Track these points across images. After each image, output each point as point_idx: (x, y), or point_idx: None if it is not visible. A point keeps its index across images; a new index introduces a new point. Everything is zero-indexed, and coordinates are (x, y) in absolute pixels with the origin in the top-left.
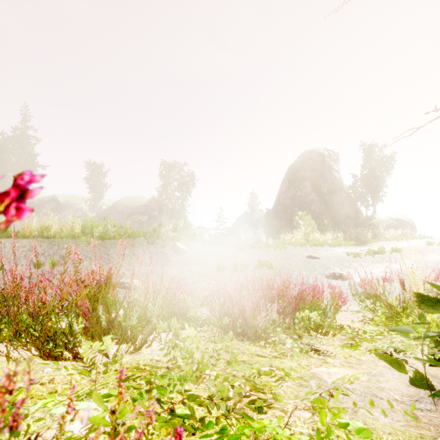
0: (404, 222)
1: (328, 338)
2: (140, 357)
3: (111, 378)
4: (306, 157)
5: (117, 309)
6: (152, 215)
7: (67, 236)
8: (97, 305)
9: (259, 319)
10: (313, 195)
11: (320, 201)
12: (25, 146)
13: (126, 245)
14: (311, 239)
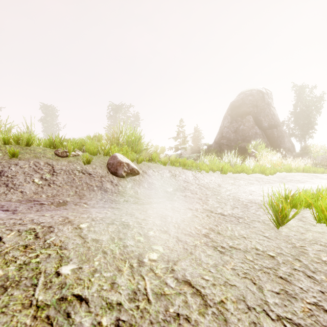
0: None
1: None
2: None
3: None
4: (247, 94)
5: None
6: None
7: None
8: None
9: None
10: (256, 129)
11: (263, 134)
12: None
13: None
14: None
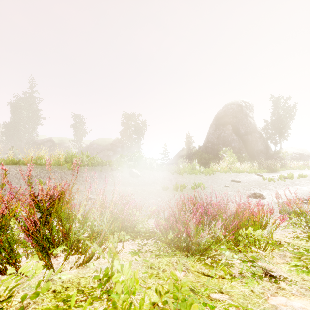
0: (305, 155)
1: (268, 254)
2: (85, 273)
3: (41, 306)
4: (228, 108)
5: (70, 222)
6: (117, 151)
7: (54, 164)
8: (50, 218)
9: (203, 235)
10: (234, 135)
11: (239, 139)
12: (32, 104)
13: (96, 170)
14: (233, 168)
